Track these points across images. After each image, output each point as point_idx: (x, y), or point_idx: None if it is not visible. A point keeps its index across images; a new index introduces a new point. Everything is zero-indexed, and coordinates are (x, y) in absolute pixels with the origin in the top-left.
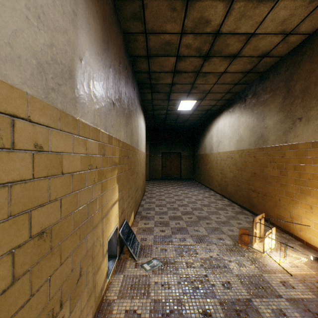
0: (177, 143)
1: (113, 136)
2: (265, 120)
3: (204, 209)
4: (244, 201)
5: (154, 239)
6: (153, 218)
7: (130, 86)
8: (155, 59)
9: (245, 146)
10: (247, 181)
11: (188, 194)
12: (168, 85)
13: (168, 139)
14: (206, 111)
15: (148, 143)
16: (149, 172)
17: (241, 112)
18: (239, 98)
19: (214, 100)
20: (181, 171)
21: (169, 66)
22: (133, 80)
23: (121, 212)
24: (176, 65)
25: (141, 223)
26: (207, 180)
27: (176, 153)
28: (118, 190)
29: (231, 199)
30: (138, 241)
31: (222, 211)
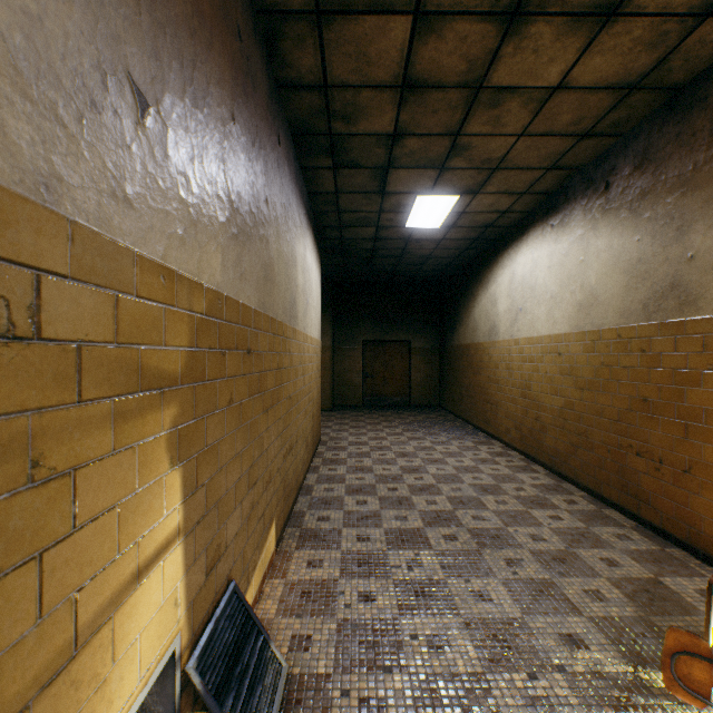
0: (400, 319)
1: (138, 251)
2: (687, 236)
3: (489, 505)
4: (603, 480)
5: (337, 640)
6: (337, 541)
7: (259, 115)
8: (342, 26)
9: (606, 321)
10: (616, 423)
11: (434, 451)
12: (383, 141)
13: (378, 309)
14: (482, 229)
15: (329, 317)
16: (333, 389)
17: (592, 223)
18: (586, 182)
19: (509, 193)
20: (411, 386)
21: (387, 59)
22: (276, 112)
23: (206, 569)
24: (410, 55)
25: (300, 563)
26: (480, 411)
27: (399, 343)
28: (183, 490)
29: (556, 470)
30: (277, 663)
31: (542, 513)
